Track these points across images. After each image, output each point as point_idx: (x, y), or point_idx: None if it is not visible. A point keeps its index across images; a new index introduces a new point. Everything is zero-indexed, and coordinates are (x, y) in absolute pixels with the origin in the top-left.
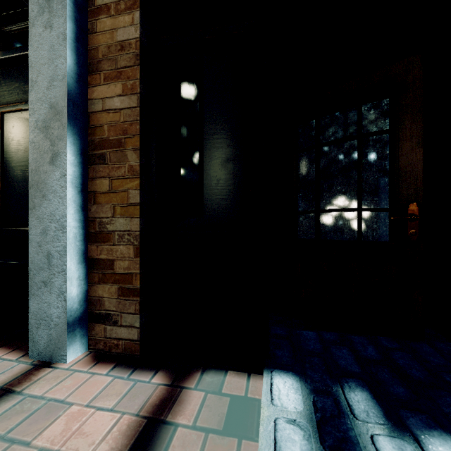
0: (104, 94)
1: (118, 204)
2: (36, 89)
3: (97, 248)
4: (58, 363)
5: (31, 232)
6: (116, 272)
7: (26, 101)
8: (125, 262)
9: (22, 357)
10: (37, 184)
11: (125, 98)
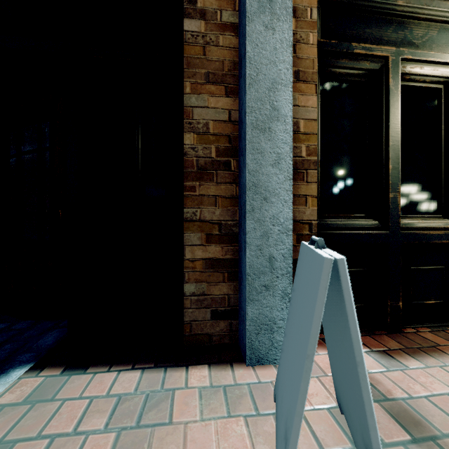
0: None
1: None
2: None
3: None
4: None
5: None
6: None
7: None
8: None
9: None
10: None
11: None
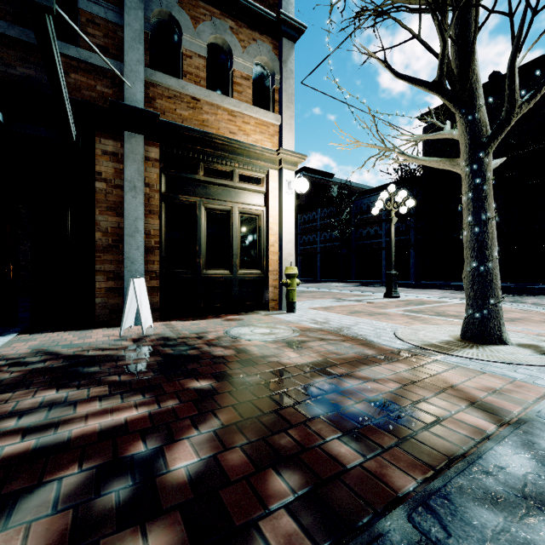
0: None
1: None
2: None
3: None
4: None
5: None
6: None
7: None
8: None
9: None
10: None
11: None
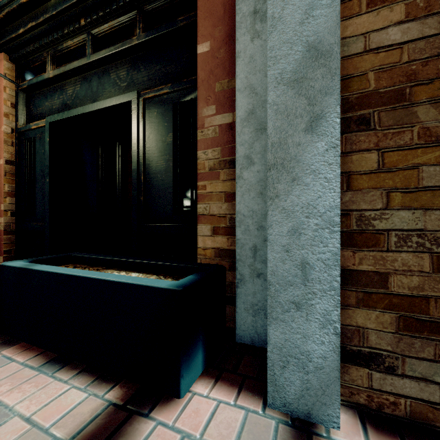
0: (368, 26)
1: (397, 189)
2: (280, 29)
3: (354, 254)
4: (322, 425)
5: (271, 231)
6: (393, 292)
7: (172, 82)
8: (411, 278)
9: (254, 403)
10: (282, 162)
11: (411, 24)
